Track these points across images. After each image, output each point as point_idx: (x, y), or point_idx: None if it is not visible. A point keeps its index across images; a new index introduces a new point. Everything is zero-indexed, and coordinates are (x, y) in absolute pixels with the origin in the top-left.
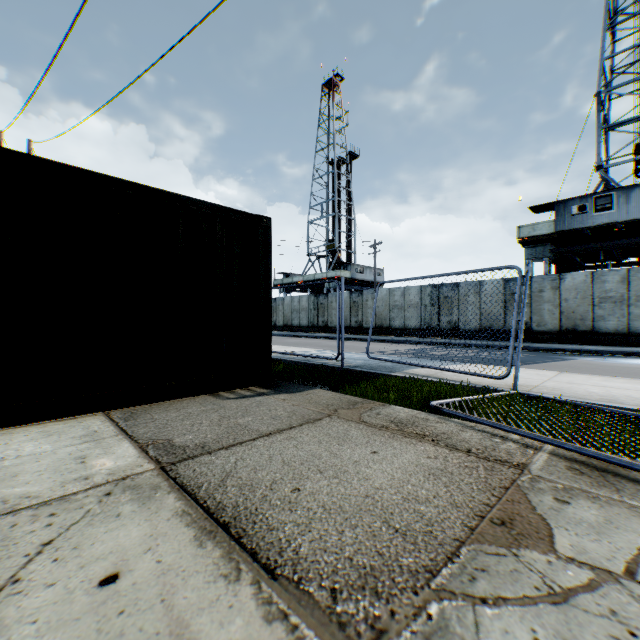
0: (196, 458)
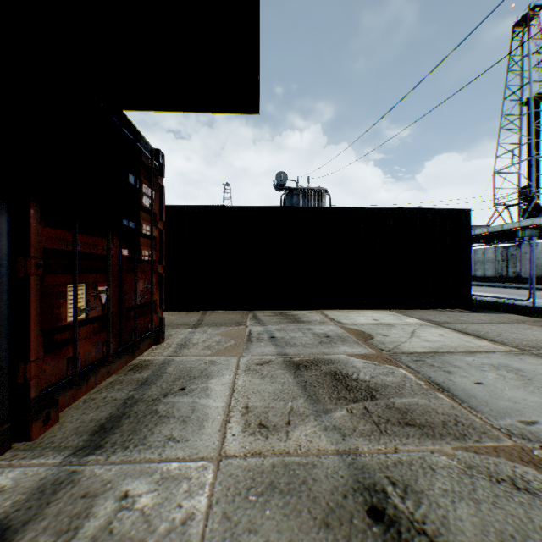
0: (446, 324)
